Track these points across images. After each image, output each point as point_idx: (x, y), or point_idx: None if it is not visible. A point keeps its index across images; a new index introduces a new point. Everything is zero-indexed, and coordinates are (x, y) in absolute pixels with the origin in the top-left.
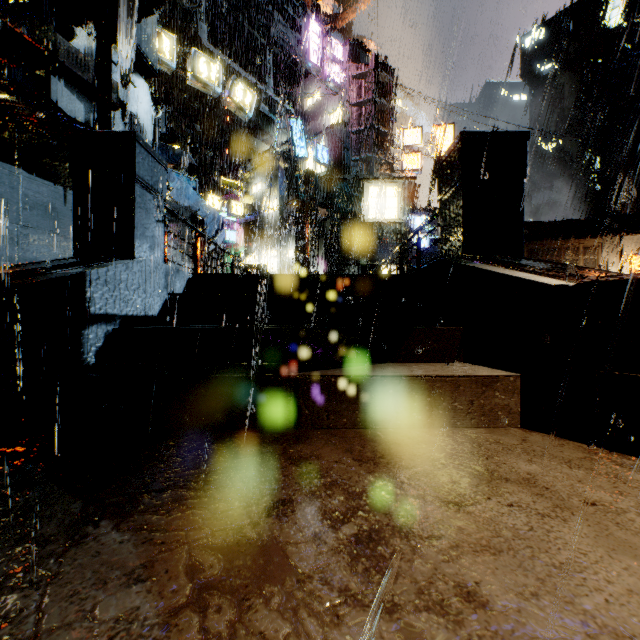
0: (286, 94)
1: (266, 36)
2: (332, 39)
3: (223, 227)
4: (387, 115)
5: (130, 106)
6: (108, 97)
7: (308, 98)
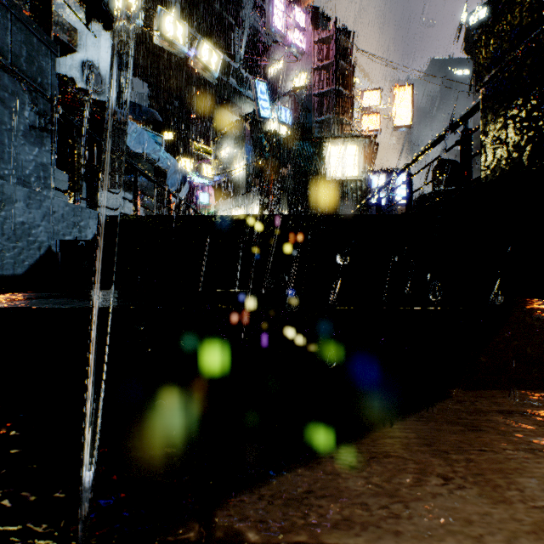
0: (253, 70)
1: (234, 16)
2: (295, 7)
3: (186, 180)
4: (347, 78)
5: (90, 56)
6: (46, 25)
7: (272, 67)
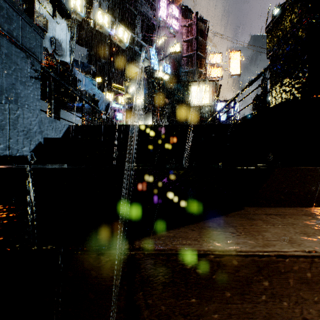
0: (148, 42)
1: (137, 10)
2: (172, 5)
3: (110, 106)
4: (203, 47)
5: (54, 34)
6: (31, 18)
7: (159, 40)
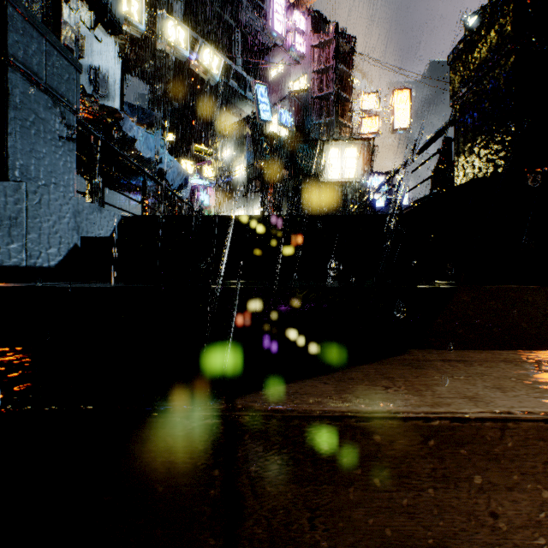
0: (253, 72)
1: (235, 18)
2: (295, 11)
3: (188, 182)
4: (347, 81)
5: (95, 61)
6: (57, 34)
7: (272, 69)
